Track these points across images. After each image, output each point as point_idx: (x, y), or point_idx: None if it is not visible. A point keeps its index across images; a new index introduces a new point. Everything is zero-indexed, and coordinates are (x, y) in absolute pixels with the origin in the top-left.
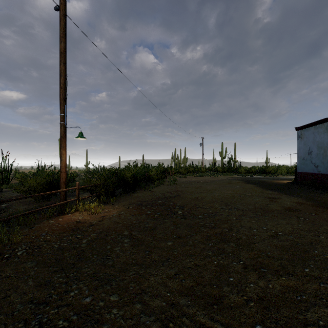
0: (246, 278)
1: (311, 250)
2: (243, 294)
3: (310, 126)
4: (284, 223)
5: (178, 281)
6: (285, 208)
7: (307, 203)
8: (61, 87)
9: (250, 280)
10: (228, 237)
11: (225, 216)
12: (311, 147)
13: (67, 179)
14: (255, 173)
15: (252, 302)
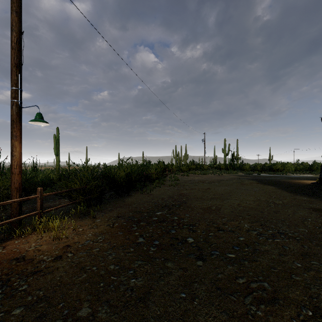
0: None
1: None
2: None
3: None
4: None
5: None
6: None
7: None
8: (12, 47)
9: None
10: None
11: (276, 255)
12: None
13: (58, 178)
14: (261, 171)
15: None
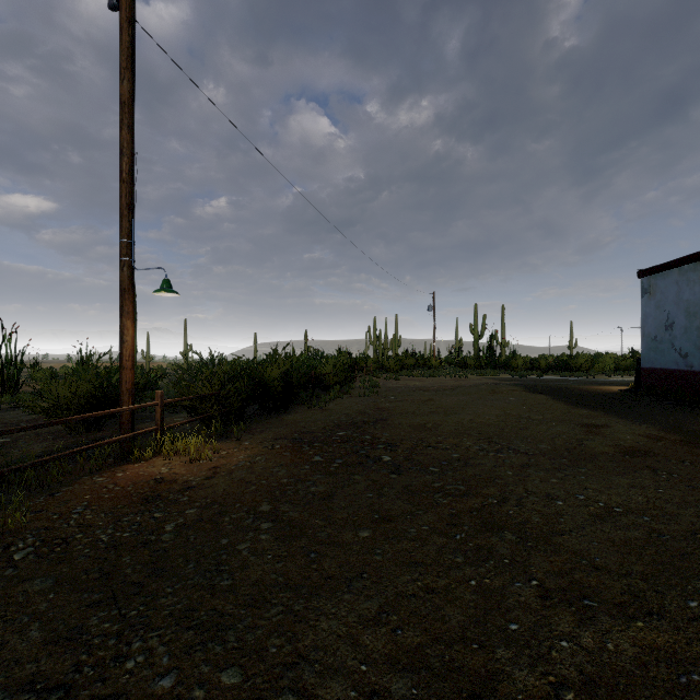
0: (549, 623)
1: (696, 552)
2: (546, 668)
3: (670, 267)
4: (624, 485)
5: (385, 631)
6: (621, 449)
7: (669, 437)
8: (122, 179)
9: (560, 630)
10: (498, 517)
11: (490, 467)
12: (672, 313)
13: (142, 383)
14: (548, 370)
15: (569, 690)
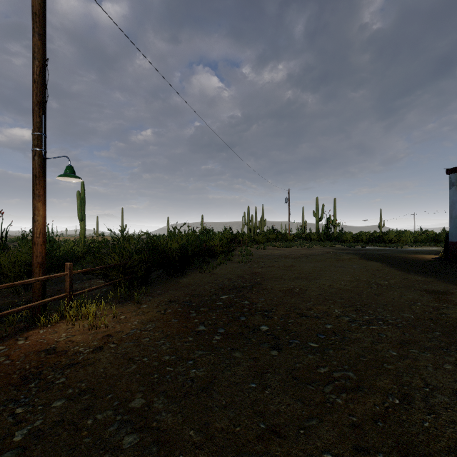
0: None
1: None
2: None
3: None
4: None
5: None
6: None
7: None
8: (33, 80)
9: None
10: (414, 434)
11: (369, 343)
12: None
13: (84, 252)
14: (368, 242)
15: None
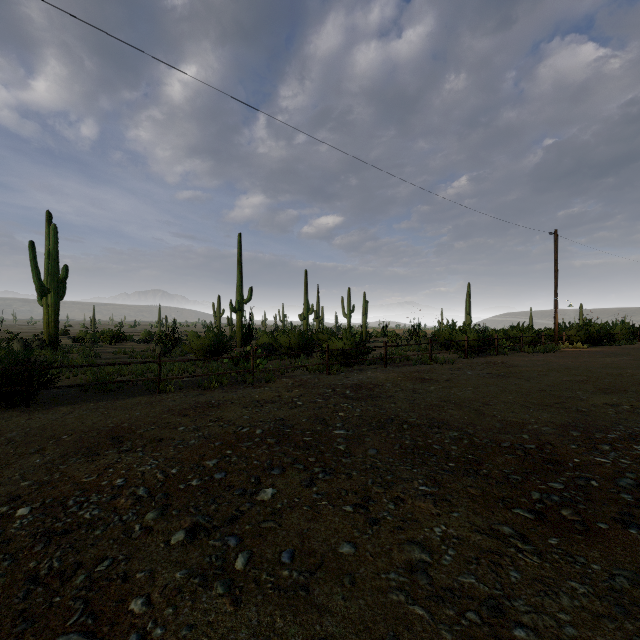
0: None
1: None
2: None
3: None
4: None
5: None
6: None
7: None
8: (555, 279)
9: None
10: None
11: None
12: None
13: None
14: None
15: None
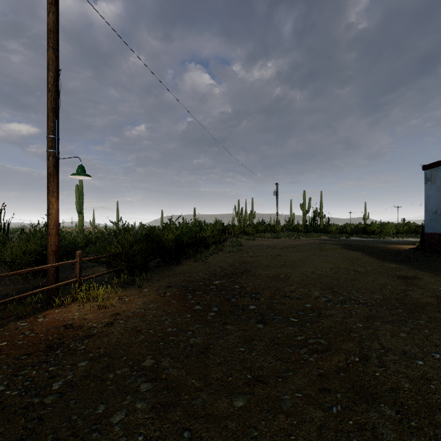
0: None
1: None
2: None
3: None
4: None
5: None
6: None
7: None
8: (48, 89)
9: None
10: (367, 381)
11: (340, 318)
12: None
13: (84, 243)
14: (352, 233)
15: None
